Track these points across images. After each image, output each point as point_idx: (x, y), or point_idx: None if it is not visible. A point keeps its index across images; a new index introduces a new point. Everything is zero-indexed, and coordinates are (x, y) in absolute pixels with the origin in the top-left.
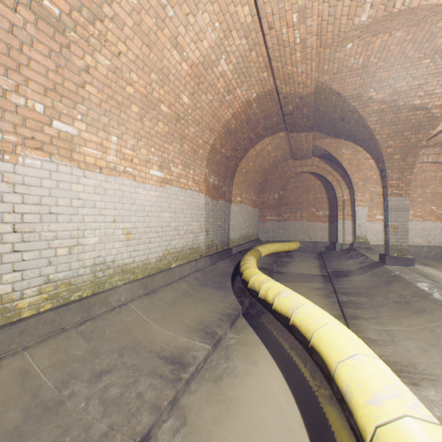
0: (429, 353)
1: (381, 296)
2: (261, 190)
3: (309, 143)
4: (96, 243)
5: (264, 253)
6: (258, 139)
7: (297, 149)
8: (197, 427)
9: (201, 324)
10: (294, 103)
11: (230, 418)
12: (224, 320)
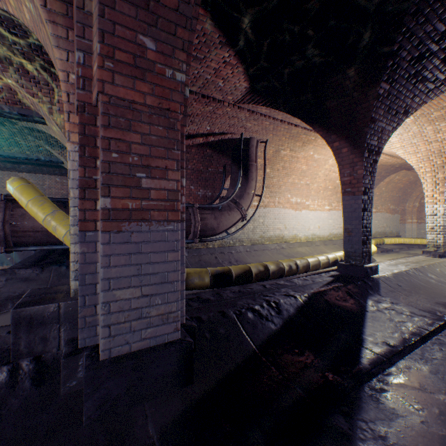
0: None
1: None
2: (401, 201)
3: None
4: (312, 229)
5: (389, 242)
6: (384, 177)
7: None
8: None
9: None
10: (397, 165)
11: None
12: None
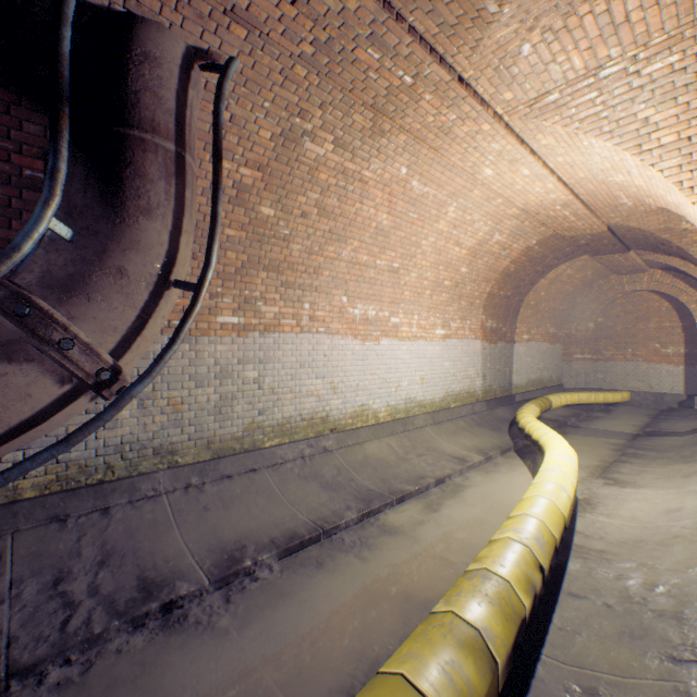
0: (656, 480)
1: (674, 452)
2: (565, 319)
3: (632, 260)
4: (406, 385)
5: (557, 403)
6: (548, 268)
7: (615, 266)
8: (473, 481)
9: (476, 448)
10: (585, 239)
11: (492, 482)
12: (495, 449)
